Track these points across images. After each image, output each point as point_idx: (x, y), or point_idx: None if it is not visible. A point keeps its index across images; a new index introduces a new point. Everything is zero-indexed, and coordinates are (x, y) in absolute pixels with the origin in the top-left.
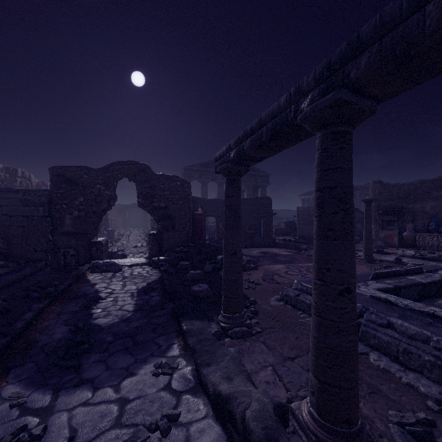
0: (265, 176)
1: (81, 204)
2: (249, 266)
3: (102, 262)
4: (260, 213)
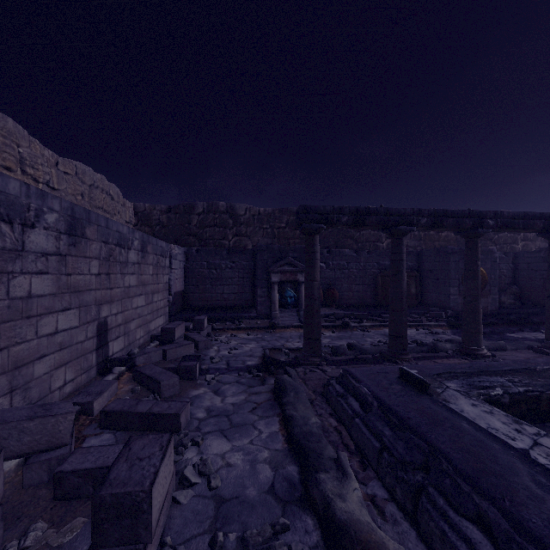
0: None
1: None
2: None
3: None
4: None
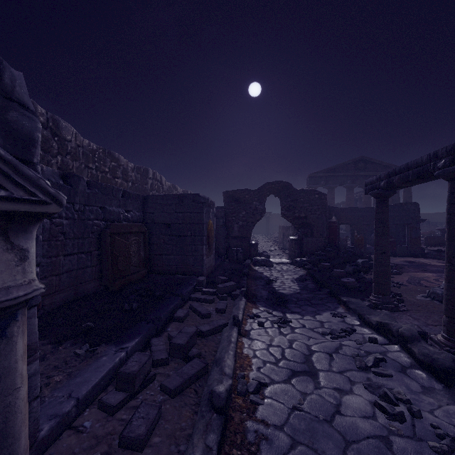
0: None
1: (243, 216)
2: (392, 271)
3: (261, 259)
4: (403, 219)
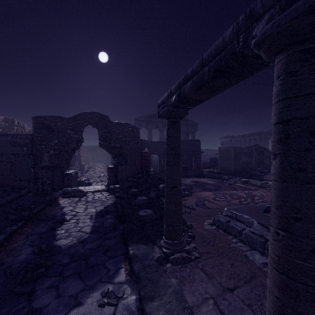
0: (194, 124)
1: (55, 145)
2: (184, 193)
3: (71, 189)
4: (192, 151)
